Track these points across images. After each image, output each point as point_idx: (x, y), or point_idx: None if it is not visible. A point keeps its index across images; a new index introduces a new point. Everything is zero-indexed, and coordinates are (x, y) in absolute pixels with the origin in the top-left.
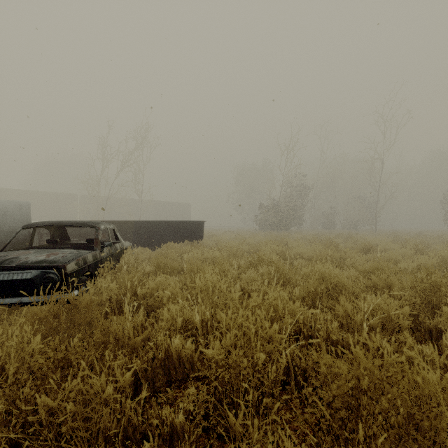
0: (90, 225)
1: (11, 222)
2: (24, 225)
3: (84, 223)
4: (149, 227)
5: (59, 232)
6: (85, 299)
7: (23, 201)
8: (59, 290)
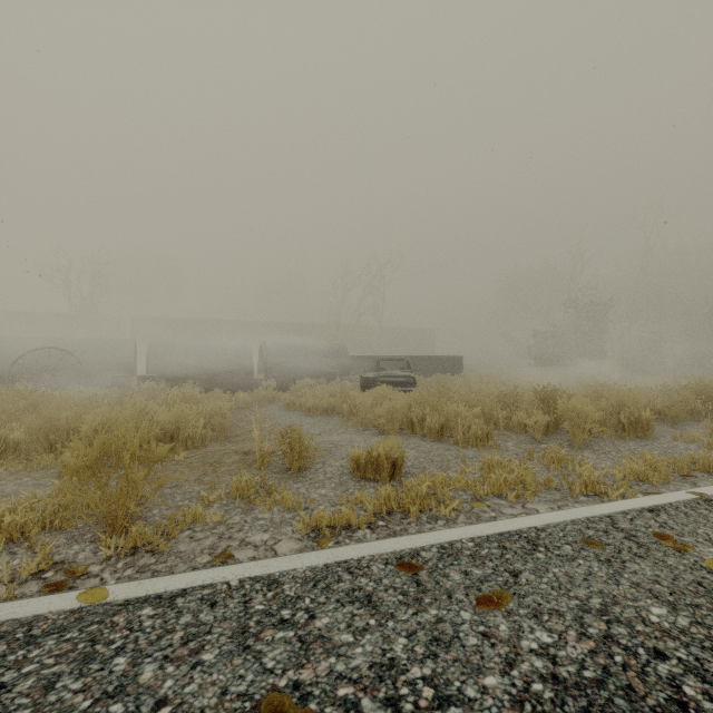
0: (406, 359)
1: (341, 357)
2: (375, 360)
3: (403, 359)
4: (413, 361)
5: (376, 364)
6: (435, 385)
7: (340, 343)
8: (413, 386)
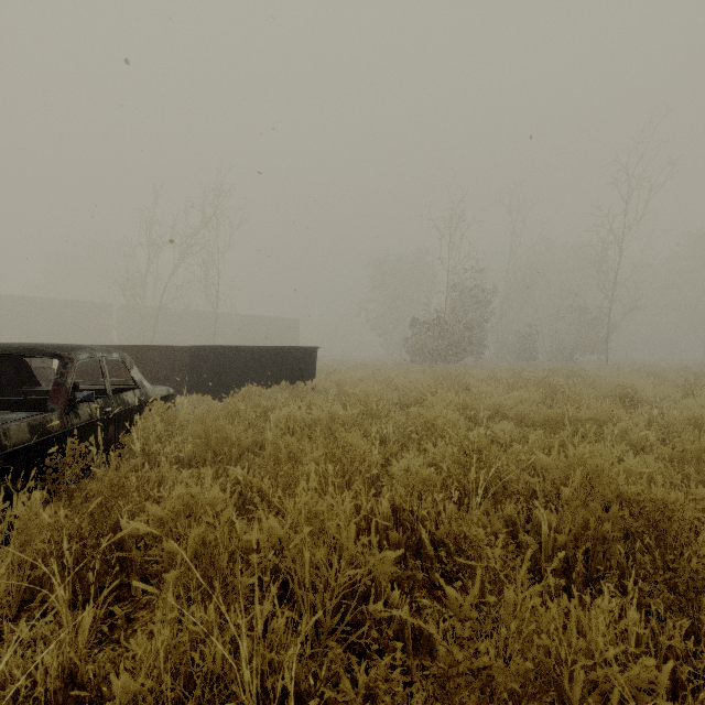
0: (49, 352)
1: None
2: None
3: (35, 348)
4: (218, 357)
5: (12, 368)
6: None
7: None
8: None
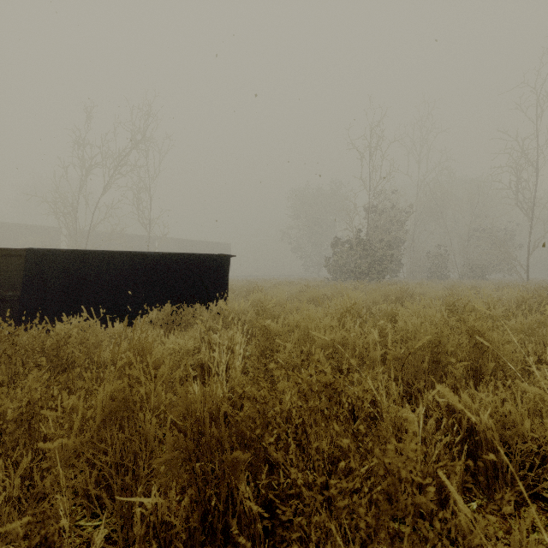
0: None
1: None
2: None
3: None
4: (74, 266)
5: None
6: None
7: None
8: None
